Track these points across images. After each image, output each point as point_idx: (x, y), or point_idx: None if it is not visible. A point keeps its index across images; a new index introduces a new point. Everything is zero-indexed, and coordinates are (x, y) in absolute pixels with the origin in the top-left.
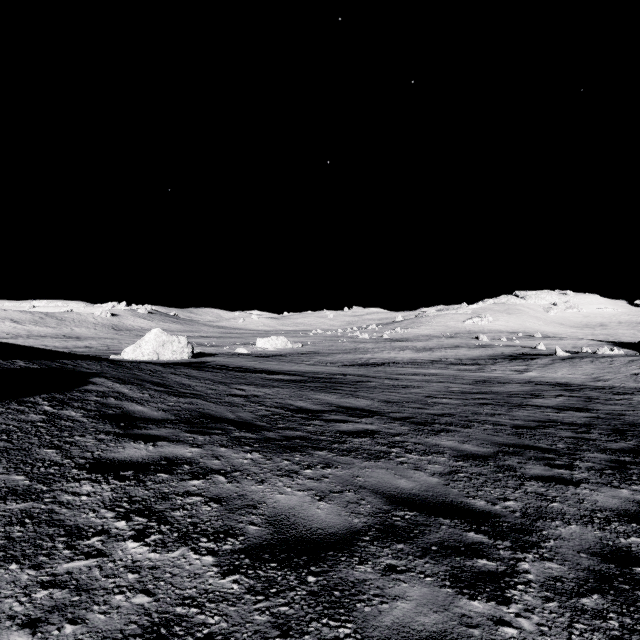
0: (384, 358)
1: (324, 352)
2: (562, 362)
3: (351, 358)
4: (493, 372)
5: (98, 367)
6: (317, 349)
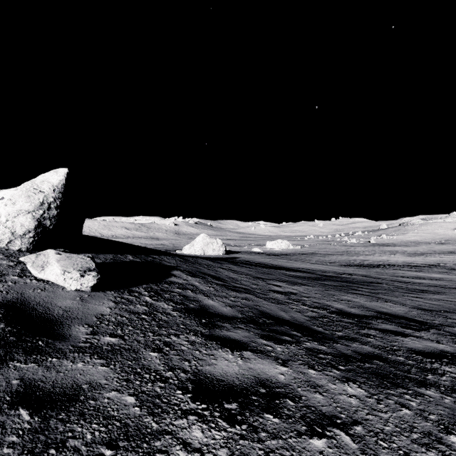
0: (377, 260)
1: (320, 253)
2: None
3: (346, 259)
4: None
5: (174, 261)
6: (313, 250)
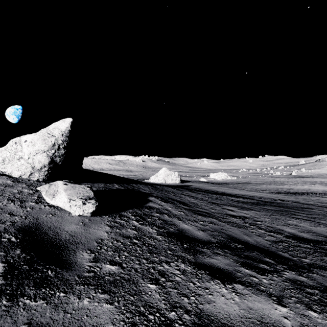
0: (300, 189)
1: (252, 182)
2: None
3: (274, 187)
4: None
5: (147, 189)
6: (247, 180)
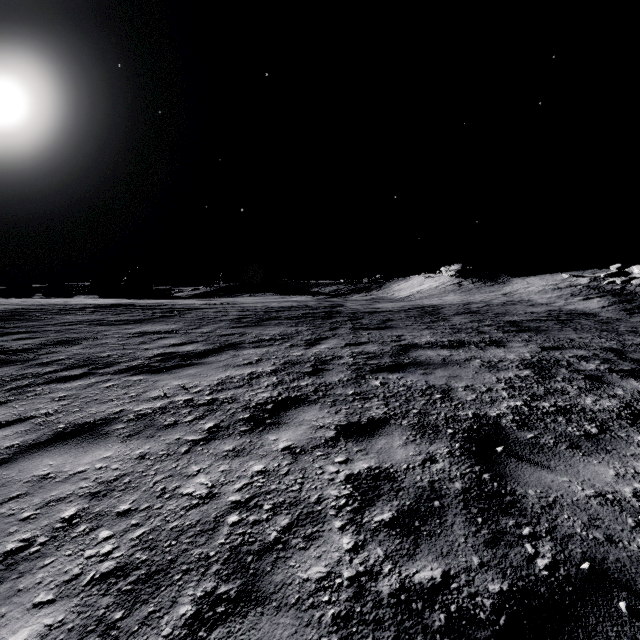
0: None
1: None
2: None
3: None
4: None
5: None
6: None
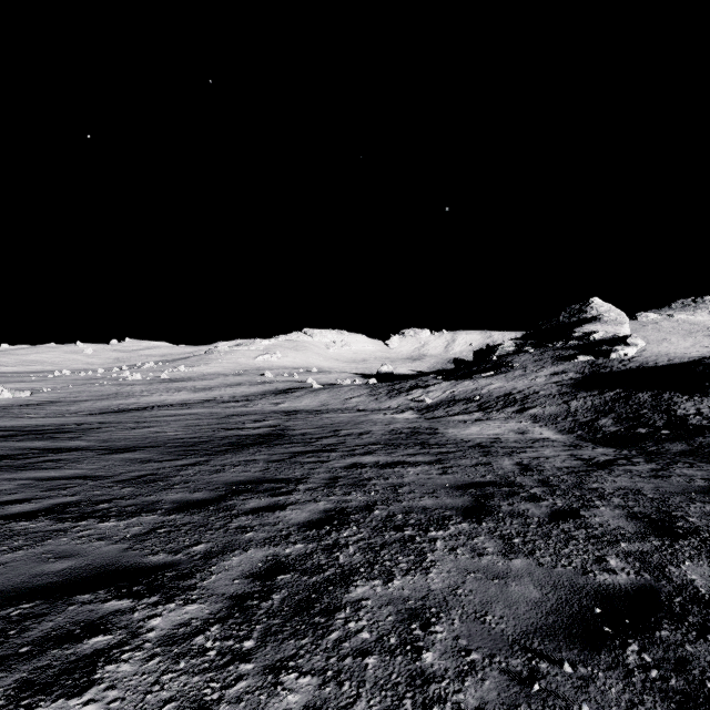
0: (151, 402)
1: (67, 400)
2: (311, 393)
3: (106, 405)
4: (255, 406)
5: None
6: (57, 397)
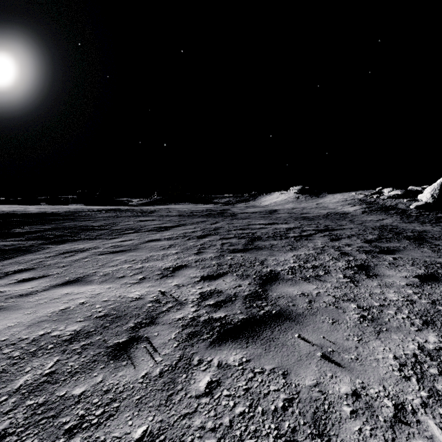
0: None
1: None
2: None
3: None
4: None
5: None
6: None
